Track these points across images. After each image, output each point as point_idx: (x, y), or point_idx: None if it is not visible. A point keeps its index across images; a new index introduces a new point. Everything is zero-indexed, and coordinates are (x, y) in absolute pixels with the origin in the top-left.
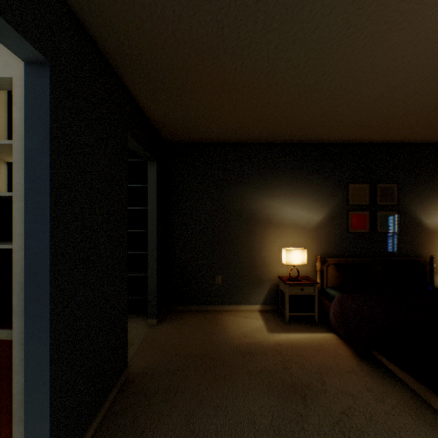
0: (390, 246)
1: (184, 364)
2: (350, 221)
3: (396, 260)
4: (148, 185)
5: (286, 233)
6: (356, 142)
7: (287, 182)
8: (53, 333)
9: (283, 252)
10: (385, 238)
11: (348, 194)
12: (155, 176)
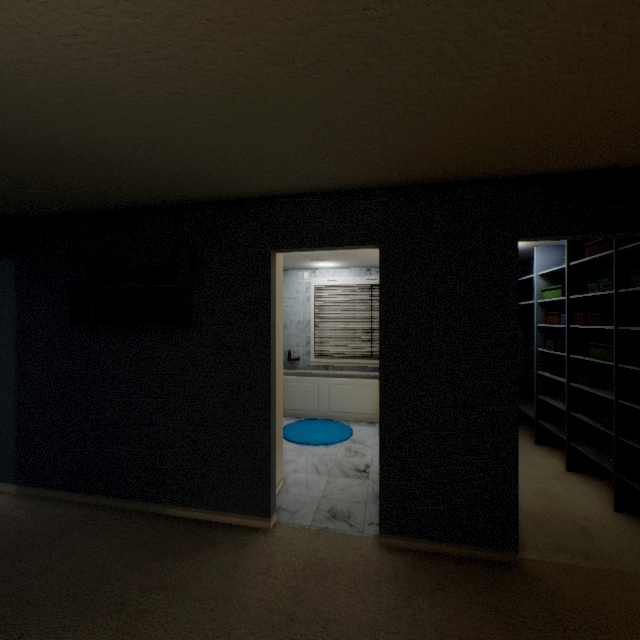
0: None
1: (586, 638)
2: None
3: None
4: None
5: None
6: None
7: None
8: (382, 429)
9: None
10: None
11: None
12: None
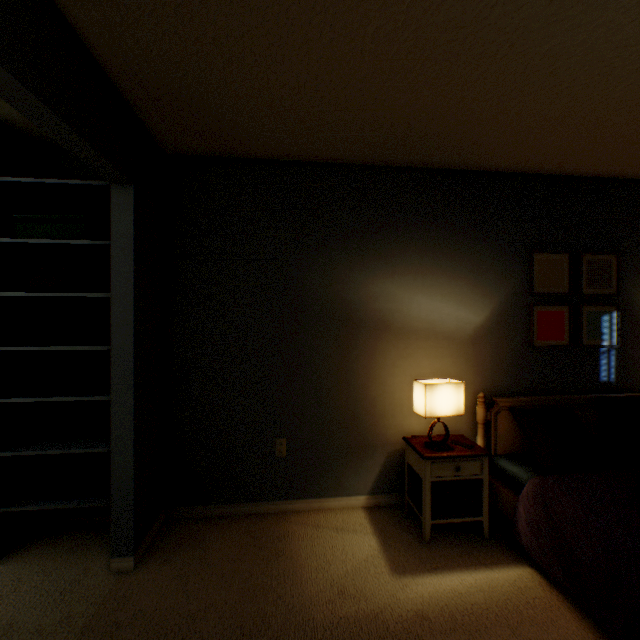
0: (604, 371)
1: None
2: (535, 324)
3: (618, 398)
4: (111, 239)
5: (417, 348)
6: (546, 172)
7: (418, 246)
8: None
9: (417, 389)
10: (596, 356)
11: (532, 273)
12: (130, 219)
